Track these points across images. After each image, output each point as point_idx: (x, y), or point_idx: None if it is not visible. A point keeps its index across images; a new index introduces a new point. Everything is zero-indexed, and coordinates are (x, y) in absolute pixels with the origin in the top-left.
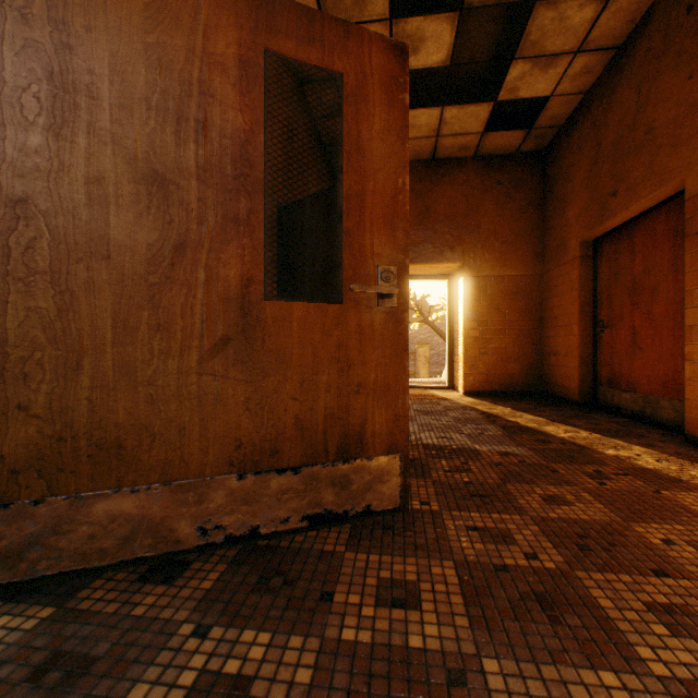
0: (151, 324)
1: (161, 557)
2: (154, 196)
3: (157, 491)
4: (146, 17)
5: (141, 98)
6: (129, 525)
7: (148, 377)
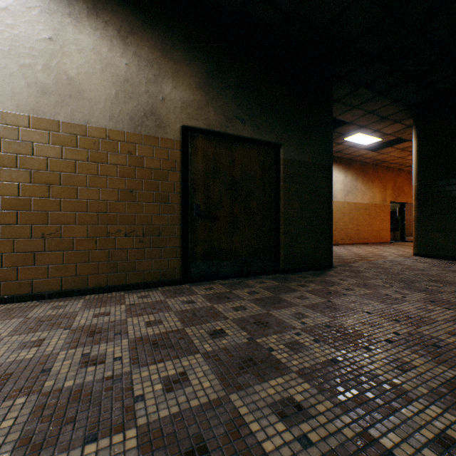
0: None
1: None
2: None
3: None
4: None
5: None
6: None
7: None
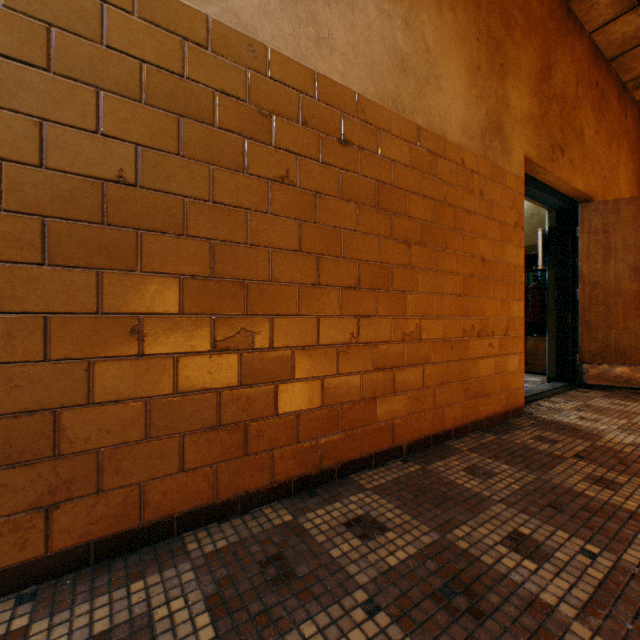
0: (634, 315)
1: (638, 389)
2: (635, 275)
3: (636, 367)
4: (632, 220)
5: (630, 245)
6: (626, 376)
7: (633, 332)
